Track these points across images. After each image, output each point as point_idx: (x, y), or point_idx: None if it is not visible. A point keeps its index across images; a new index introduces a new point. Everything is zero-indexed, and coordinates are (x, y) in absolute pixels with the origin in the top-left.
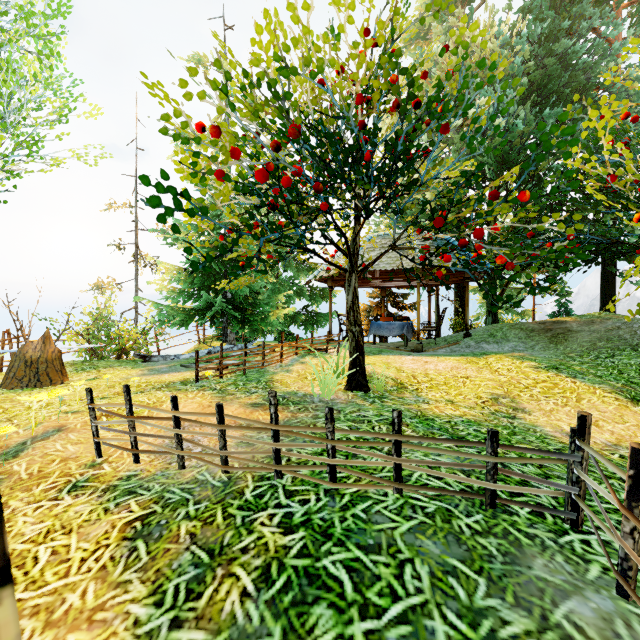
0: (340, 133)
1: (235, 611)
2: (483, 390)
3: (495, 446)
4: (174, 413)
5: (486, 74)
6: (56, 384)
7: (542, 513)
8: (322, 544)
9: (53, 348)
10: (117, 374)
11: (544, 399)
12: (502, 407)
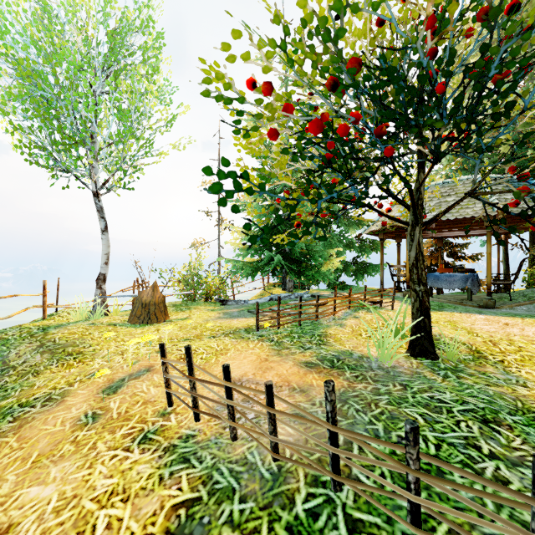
0: (403, 70)
1: None
2: None
3: None
4: (225, 383)
5: None
6: (160, 322)
7: None
8: None
9: (159, 294)
10: (201, 315)
11: None
12: None
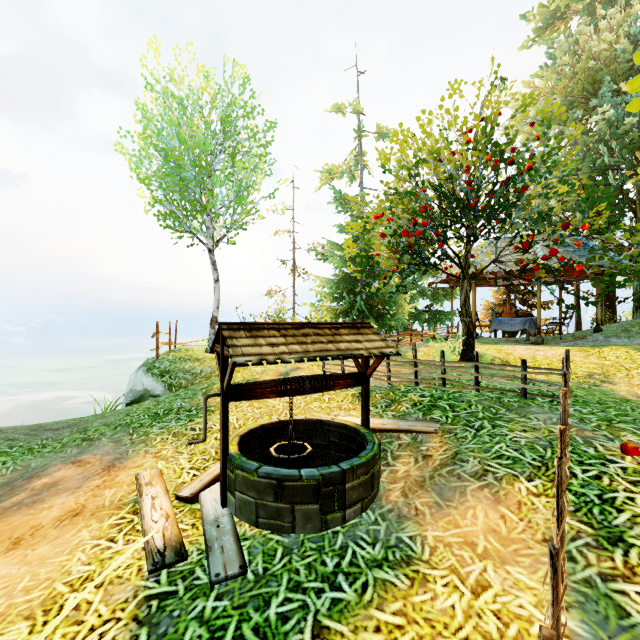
0: (453, 189)
1: (405, 410)
2: (582, 370)
3: (525, 367)
4: None
5: (620, 68)
6: None
7: (552, 401)
8: (438, 400)
9: None
10: None
11: (638, 377)
12: (592, 380)
